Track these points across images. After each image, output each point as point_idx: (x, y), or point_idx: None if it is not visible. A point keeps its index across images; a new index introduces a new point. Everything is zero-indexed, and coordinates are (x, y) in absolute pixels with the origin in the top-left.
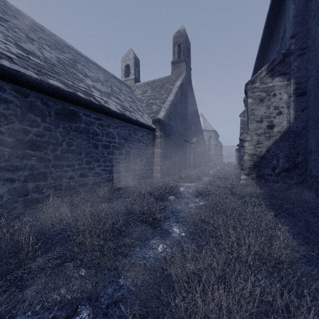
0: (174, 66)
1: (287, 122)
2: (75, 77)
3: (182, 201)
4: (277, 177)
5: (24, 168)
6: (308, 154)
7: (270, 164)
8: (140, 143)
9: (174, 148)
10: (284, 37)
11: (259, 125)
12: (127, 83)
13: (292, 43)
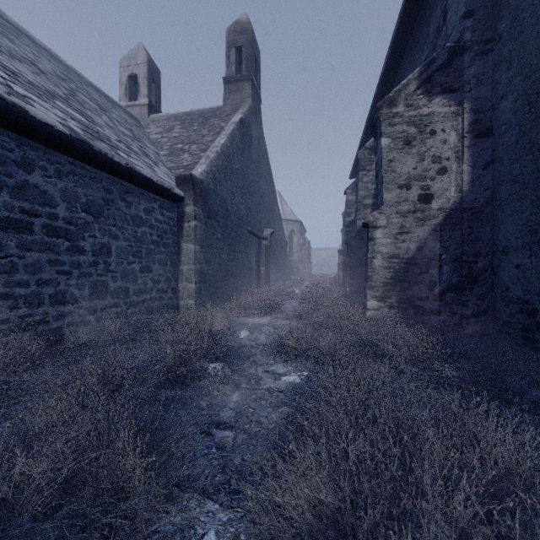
0: (229, 87)
1: (457, 190)
2: None
3: (242, 374)
4: (439, 302)
5: None
6: (498, 254)
7: (426, 276)
8: (142, 227)
9: (227, 244)
10: (444, 25)
11: (405, 194)
12: (132, 112)
13: (467, 27)
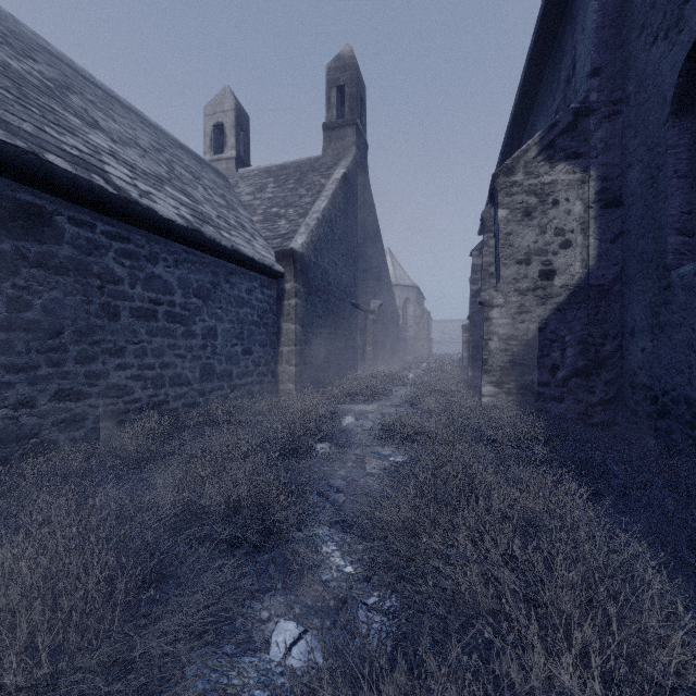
0: (330, 135)
1: (583, 266)
2: (52, 119)
3: (349, 455)
4: (562, 388)
5: None
6: (626, 337)
7: (547, 360)
8: (244, 307)
9: (329, 322)
10: (574, 77)
11: (524, 270)
12: (218, 167)
13: (594, 87)
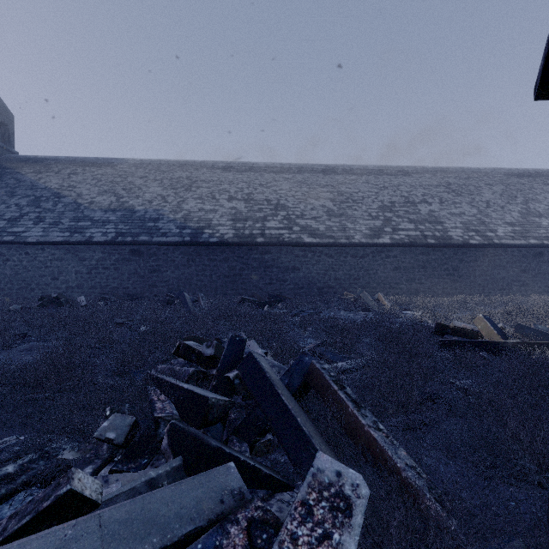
0: None
1: None
2: (535, 226)
3: None
4: None
5: (520, 281)
6: None
7: None
8: None
9: None
10: None
11: None
12: None
13: None
